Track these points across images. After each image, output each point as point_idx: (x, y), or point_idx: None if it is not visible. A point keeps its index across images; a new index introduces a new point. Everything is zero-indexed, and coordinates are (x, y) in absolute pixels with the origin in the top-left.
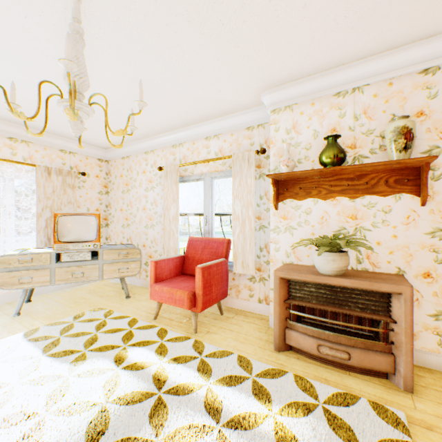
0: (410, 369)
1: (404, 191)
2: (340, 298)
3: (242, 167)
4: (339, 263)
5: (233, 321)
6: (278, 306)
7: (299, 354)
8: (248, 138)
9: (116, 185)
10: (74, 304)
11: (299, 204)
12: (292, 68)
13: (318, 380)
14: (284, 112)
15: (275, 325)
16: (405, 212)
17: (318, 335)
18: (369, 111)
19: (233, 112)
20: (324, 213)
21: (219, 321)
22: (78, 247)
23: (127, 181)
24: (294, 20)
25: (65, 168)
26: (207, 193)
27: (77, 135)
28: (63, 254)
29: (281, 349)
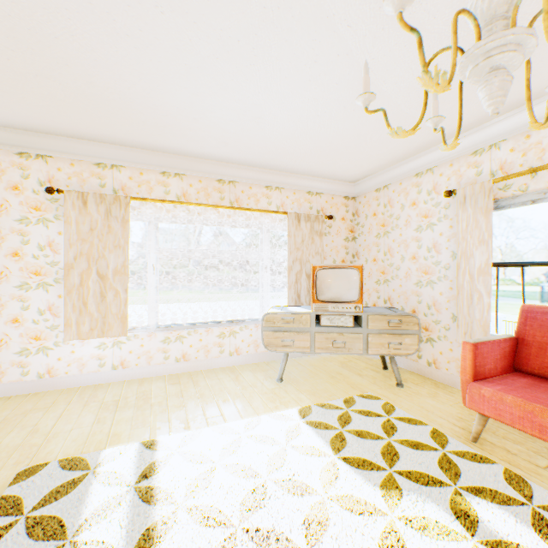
0: None
1: None
2: None
3: None
4: None
5: None
6: None
7: None
8: None
9: (366, 228)
10: (331, 379)
11: None
12: None
13: None
14: None
15: None
16: None
17: None
18: None
19: None
20: None
21: None
22: (336, 309)
23: (383, 221)
24: None
25: (311, 212)
26: None
27: (495, 109)
28: (322, 316)
29: None
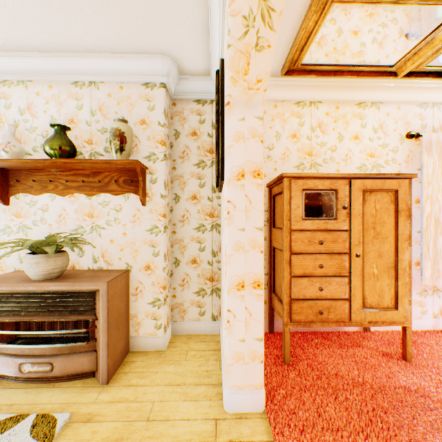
0: (106, 362)
1: (132, 191)
2: (51, 303)
3: None
4: (46, 266)
5: None
6: None
7: (6, 381)
8: None
9: None
10: None
11: (36, 199)
12: (4, 31)
13: None
14: (17, 87)
15: None
16: (133, 211)
17: (23, 352)
18: (105, 109)
19: None
20: (63, 211)
21: None
22: None
23: None
24: None
25: None
26: None
27: None
28: None
29: None
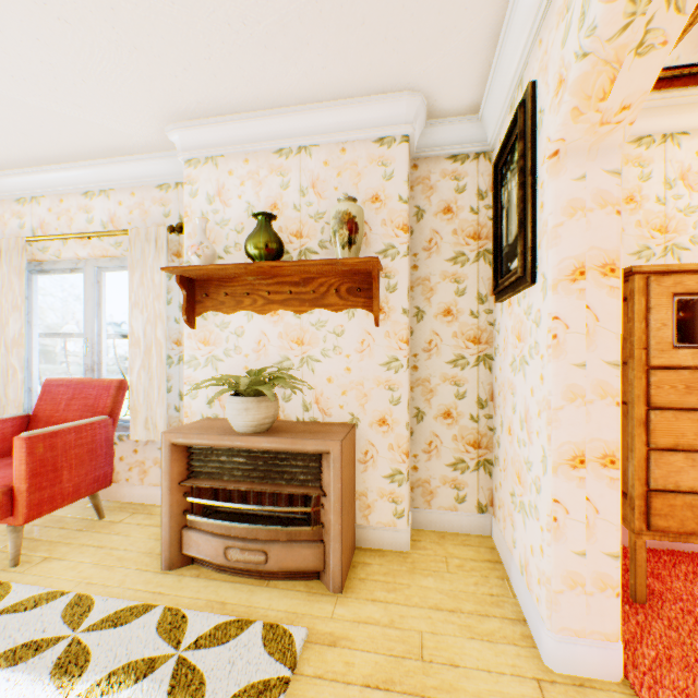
0: (339, 560)
1: (358, 305)
2: (261, 467)
3: (147, 253)
4: (256, 413)
5: (116, 528)
6: (169, 492)
7: (205, 568)
8: (161, 203)
9: None
10: None
11: (227, 319)
12: (200, 92)
13: (209, 608)
14: (205, 166)
15: (165, 526)
16: (360, 335)
17: (228, 531)
18: (319, 185)
19: (132, 154)
20: (263, 335)
21: (86, 533)
22: None
23: None
24: (157, 1)
25: None
26: (90, 296)
27: None
28: None
29: (175, 565)
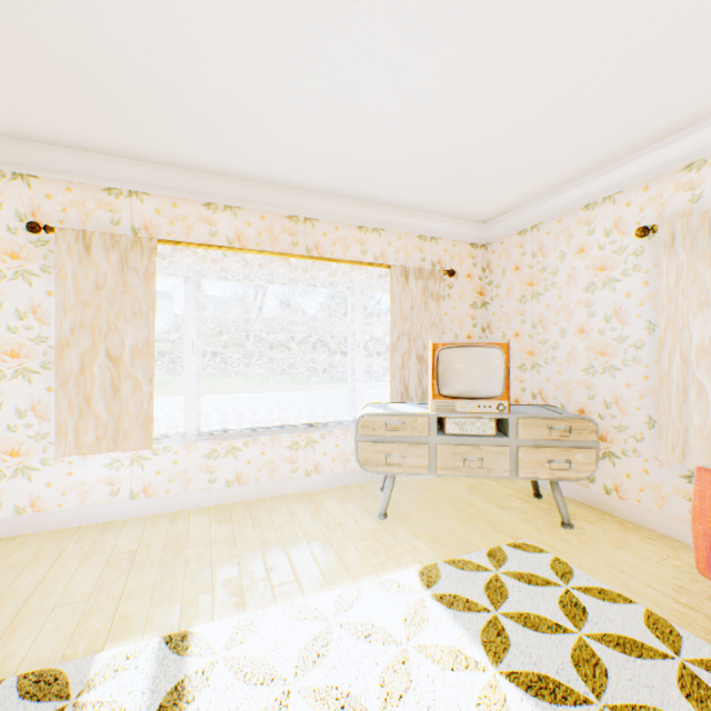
0: None
1: None
2: None
3: None
4: None
5: None
6: None
7: None
8: None
9: (503, 288)
10: (460, 514)
11: None
12: None
13: None
14: None
15: None
16: None
17: None
18: None
19: None
20: None
21: None
22: (469, 408)
23: (531, 278)
24: None
25: (423, 266)
26: None
27: None
28: (446, 420)
29: None
